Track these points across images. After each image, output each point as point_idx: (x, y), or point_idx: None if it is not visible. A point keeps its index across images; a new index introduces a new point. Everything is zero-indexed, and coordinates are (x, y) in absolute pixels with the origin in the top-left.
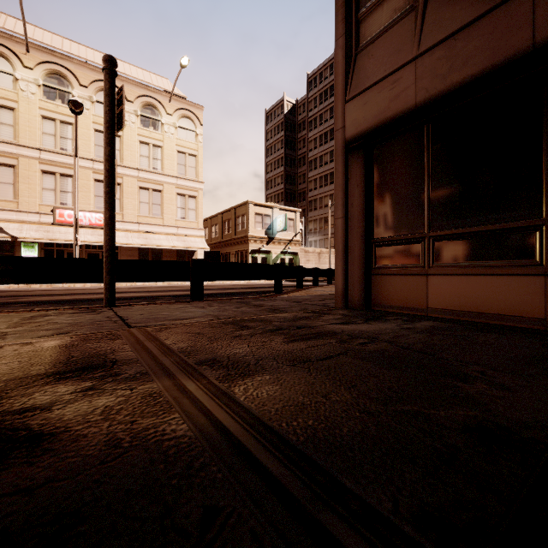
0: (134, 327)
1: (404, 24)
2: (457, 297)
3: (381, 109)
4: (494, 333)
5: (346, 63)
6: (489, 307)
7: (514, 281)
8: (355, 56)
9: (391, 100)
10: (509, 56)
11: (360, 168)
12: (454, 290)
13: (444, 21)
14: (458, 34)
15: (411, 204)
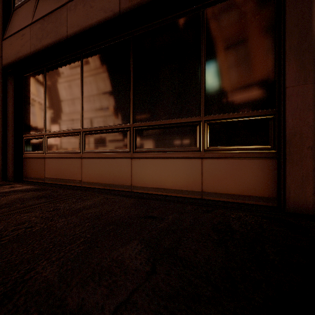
0: None
1: (32, 2)
2: (55, 171)
3: (17, 50)
4: (39, 191)
5: (4, 14)
6: (65, 176)
7: (73, 161)
8: (13, 12)
9: (21, 46)
10: (60, 38)
11: (12, 87)
12: (54, 167)
13: (43, 8)
14: (45, 17)
15: (39, 114)
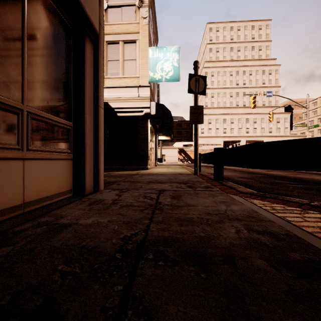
0: (138, 174)
1: None
2: None
3: None
4: None
5: None
6: None
7: None
8: None
9: None
10: None
11: None
12: None
13: None
14: None
15: None
